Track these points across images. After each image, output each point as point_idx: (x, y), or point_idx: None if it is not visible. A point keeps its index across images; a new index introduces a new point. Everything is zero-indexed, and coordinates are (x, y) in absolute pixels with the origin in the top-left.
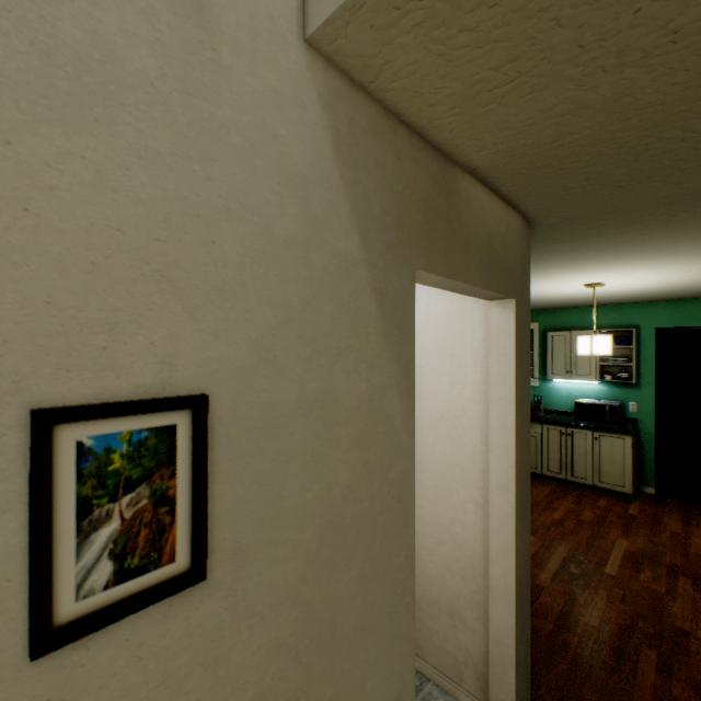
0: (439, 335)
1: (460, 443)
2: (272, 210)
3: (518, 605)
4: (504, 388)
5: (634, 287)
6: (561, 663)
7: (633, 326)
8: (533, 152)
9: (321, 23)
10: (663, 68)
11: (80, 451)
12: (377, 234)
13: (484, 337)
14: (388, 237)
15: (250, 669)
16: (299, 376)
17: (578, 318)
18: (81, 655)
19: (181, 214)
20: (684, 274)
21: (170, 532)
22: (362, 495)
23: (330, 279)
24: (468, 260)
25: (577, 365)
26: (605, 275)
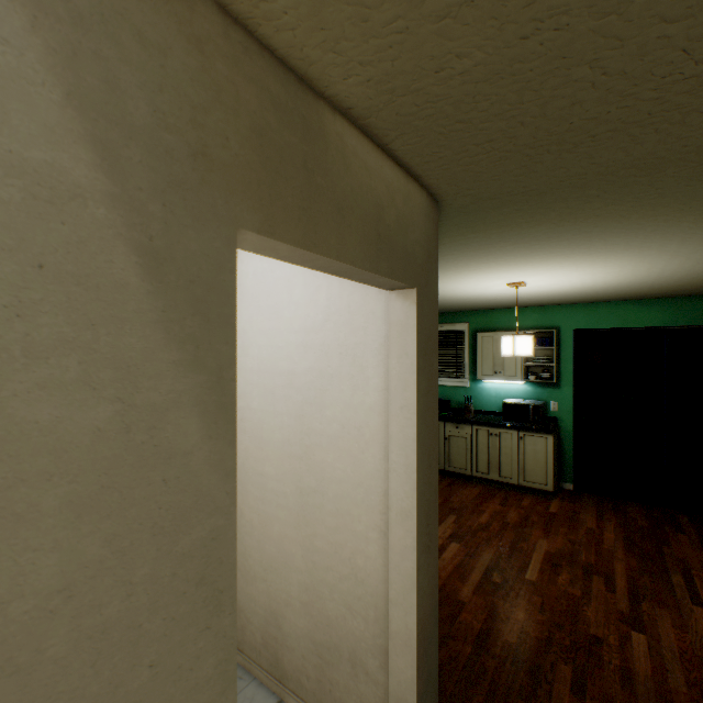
0: (340, 332)
1: (362, 459)
2: None
3: (422, 652)
4: (405, 395)
5: (554, 288)
6: (477, 694)
7: (555, 328)
8: (418, 87)
9: None
10: None
11: None
12: (145, 157)
13: (388, 335)
14: (174, 167)
15: None
16: None
17: (506, 319)
18: None
19: None
20: (597, 275)
21: None
22: (101, 597)
23: None
24: (343, 230)
25: (505, 365)
26: (526, 273)
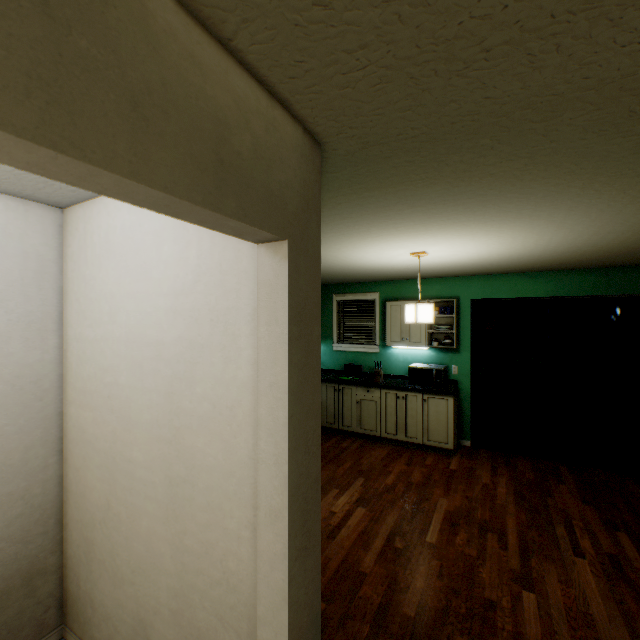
0: (212, 295)
1: (235, 444)
2: None
3: None
4: (275, 370)
5: (454, 259)
6: None
7: (455, 298)
8: None
9: None
10: None
11: None
12: None
13: None
14: None
15: None
16: None
17: (413, 289)
18: None
19: None
20: (492, 246)
21: None
22: None
23: None
24: (144, 137)
25: (411, 332)
26: (426, 243)
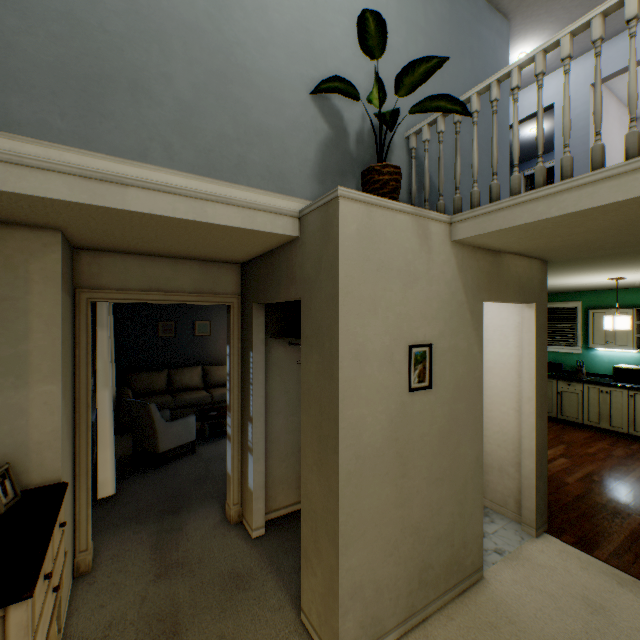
0: (493, 320)
1: (505, 378)
2: (442, 294)
3: (537, 459)
4: (529, 348)
5: None
6: (572, 513)
7: None
8: (537, 248)
9: (457, 239)
10: (578, 236)
11: (414, 354)
12: (470, 292)
13: (519, 322)
14: (473, 291)
15: (438, 418)
16: (448, 340)
17: (618, 298)
18: (413, 396)
19: (426, 300)
20: None
21: (425, 375)
22: (465, 380)
23: (456, 310)
24: (507, 291)
25: (616, 337)
26: (620, 274)
